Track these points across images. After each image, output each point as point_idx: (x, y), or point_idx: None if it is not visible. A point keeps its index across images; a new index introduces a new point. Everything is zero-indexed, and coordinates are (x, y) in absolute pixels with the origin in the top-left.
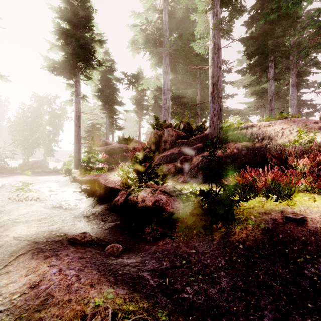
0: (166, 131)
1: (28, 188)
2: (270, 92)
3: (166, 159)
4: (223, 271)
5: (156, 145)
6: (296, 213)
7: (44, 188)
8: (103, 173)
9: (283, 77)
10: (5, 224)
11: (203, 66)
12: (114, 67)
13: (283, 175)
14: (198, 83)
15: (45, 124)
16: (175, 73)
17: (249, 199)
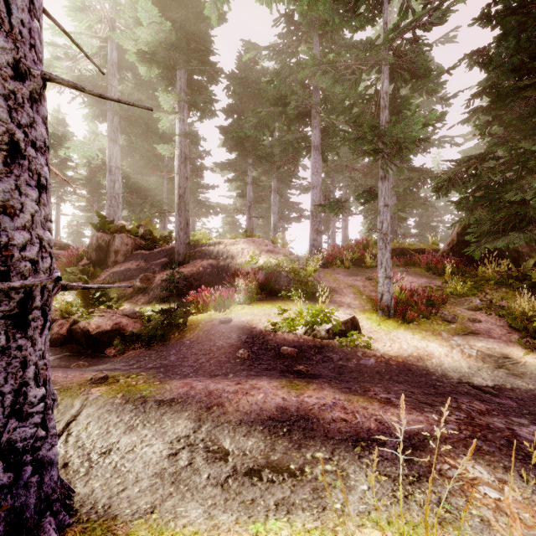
0: (119, 237)
1: None
2: (249, 197)
3: (120, 277)
4: (174, 354)
5: (101, 254)
6: (227, 317)
7: None
8: None
9: (267, 177)
10: None
11: (168, 173)
12: None
13: (227, 292)
14: (166, 171)
15: None
16: (129, 138)
17: (203, 313)
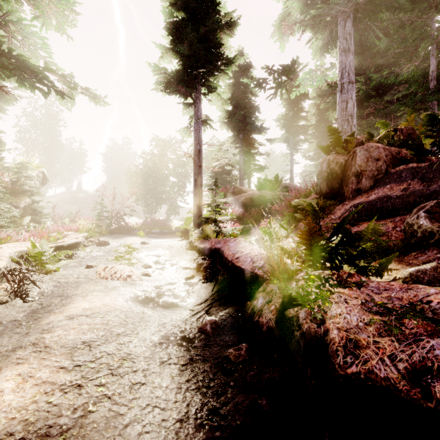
0: (362, 150)
1: (131, 256)
2: None
3: (369, 211)
4: None
5: (334, 184)
6: None
7: (150, 258)
8: (231, 239)
9: None
10: (19, 347)
11: None
12: (250, 76)
13: None
14: (434, 43)
15: (169, 174)
16: (362, 56)
17: None
